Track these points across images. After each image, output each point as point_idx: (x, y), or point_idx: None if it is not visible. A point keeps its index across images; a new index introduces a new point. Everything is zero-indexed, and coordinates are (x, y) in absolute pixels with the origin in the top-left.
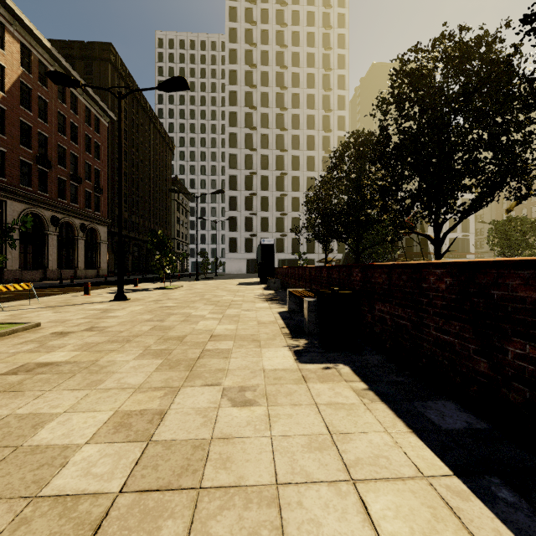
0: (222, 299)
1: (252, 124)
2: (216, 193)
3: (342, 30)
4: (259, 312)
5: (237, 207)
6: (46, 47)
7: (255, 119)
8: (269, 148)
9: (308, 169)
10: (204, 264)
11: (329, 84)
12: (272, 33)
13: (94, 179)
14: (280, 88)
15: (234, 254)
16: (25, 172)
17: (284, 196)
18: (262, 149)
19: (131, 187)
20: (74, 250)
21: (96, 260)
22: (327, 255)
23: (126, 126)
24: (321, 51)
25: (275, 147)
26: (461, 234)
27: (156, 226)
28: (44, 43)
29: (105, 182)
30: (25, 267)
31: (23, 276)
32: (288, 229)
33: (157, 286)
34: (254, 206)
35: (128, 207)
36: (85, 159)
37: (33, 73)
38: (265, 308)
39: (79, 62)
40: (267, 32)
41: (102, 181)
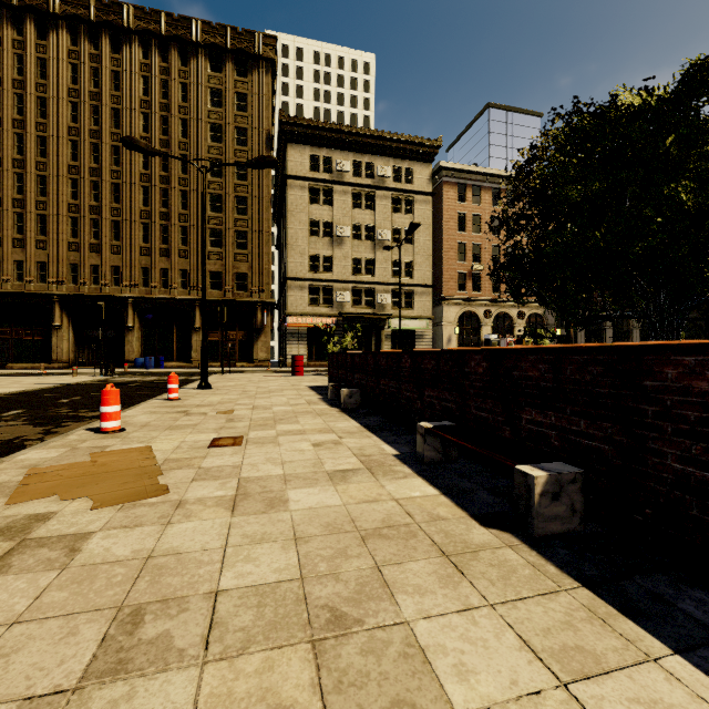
0: None
1: None
2: None
3: None
4: None
5: None
6: None
7: None
8: None
9: None
10: None
11: None
12: None
13: None
14: None
15: None
16: None
17: None
18: None
19: None
20: (629, 339)
21: None
22: None
23: None
24: None
25: None
26: None
27: None
28: None
29: None
30: None
31: None
32: None
33: None
34: None
35: None
36: None
37: None
38: None
39: None
40: None
41: None
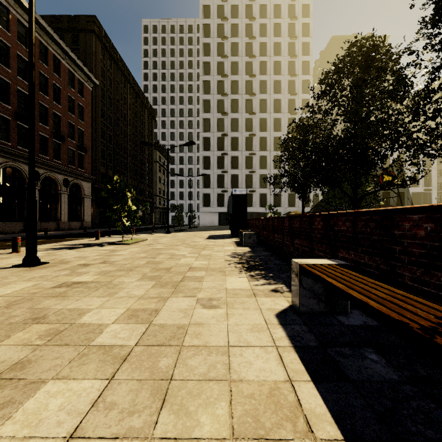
0: (177, 264)
1: (223, 91)
2: (187, 145)
3: (307, 1)
4: (233, 316)
5: (210, 166)
6: (25, 7)
7: (226, 86)
8: (239, 112)
9: (275, 130)
10: (177, 216)
11: (294, 51)
12: (242, 7)
13: (77, 138)
14: (249, 57)
15: (208, 208)
16: (3, 127)
17: (252, 155)
18: (232, 113)
19: (115, 148)
20: (58, 204)
21: (80, 213)
22: (303, 205)
23: (111, 93)
24: (286, 21)
25: (244, 111)
26: (424, 188)
27: (139, 184)
28: (22, 2)
29: (90, 142)
30: (3, 219)
31: (1, 228)
32: (256, 185)
33: (121, 239)
34: (225, 165)
35: (112, 166)
36: (69, 119)
37: (11, 31)
38: (245, 295)
39: (67, 34)
40: (237, 7)
41: (86, 141)
